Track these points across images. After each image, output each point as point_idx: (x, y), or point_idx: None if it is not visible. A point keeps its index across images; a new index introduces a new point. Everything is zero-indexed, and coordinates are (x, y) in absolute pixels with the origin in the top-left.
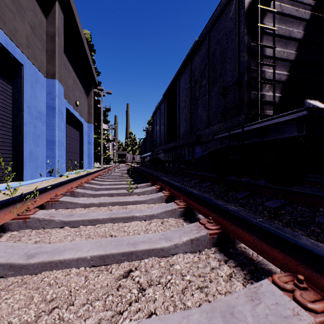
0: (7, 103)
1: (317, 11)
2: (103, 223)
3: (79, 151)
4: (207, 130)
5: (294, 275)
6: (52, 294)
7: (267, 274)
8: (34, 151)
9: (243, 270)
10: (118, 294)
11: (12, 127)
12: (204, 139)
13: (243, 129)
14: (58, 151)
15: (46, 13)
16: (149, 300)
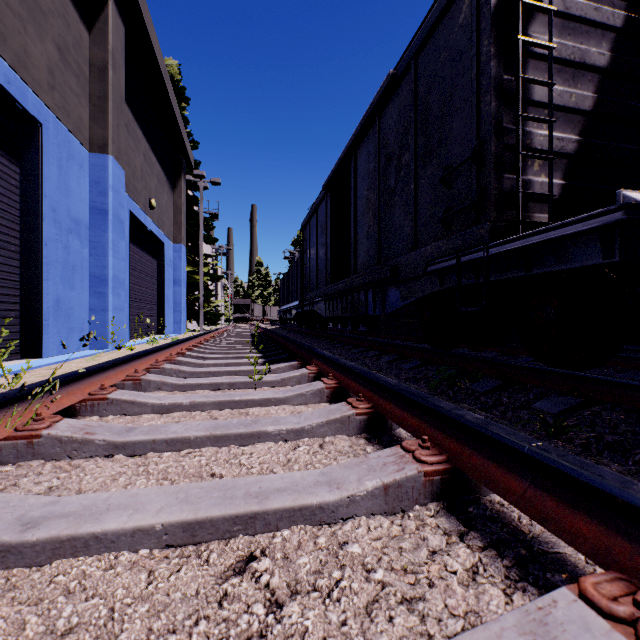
0: (10, 200)
1: (638, 11)
2: (197, 447)
3: (157, 298)
4: (412, 255)
5: (632, 579)
6: (71, 616)
7: (558, 568)
8: (64, 297)
9: (502, 556)
10: (221, 618)
11: (20, 250)
12: (407, 274)
13: (487, 251)
14: (114, 297)
15: (89, 23)
16: (291, 634)
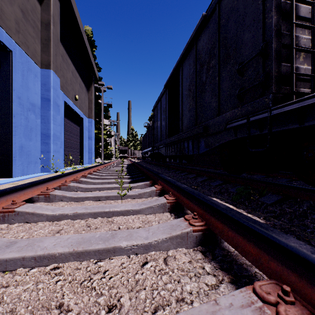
0: None
1: None
2: (61, 262)
3: (79, 146)
4: (217, 118)
5: None
6: None
7: None
8: (25, 145)
9: None
10: None
11: None
12: (213, 130)
13: (270, 113)
14: (54, 145)
15: (40, 0)
16: None
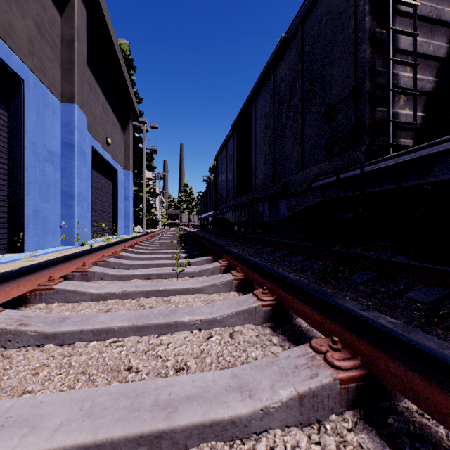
0: (0, 136)
1: None
2: (120, 336)
3: (112, 209)
4: (300, 174)
5: None
6: None
7: None
8: (41, 208)
9: None
10: None
11: (7, 173)
12: (295, 189)
13: (362, 169)
14: (79, 208)
15: (60, 8)
16: None
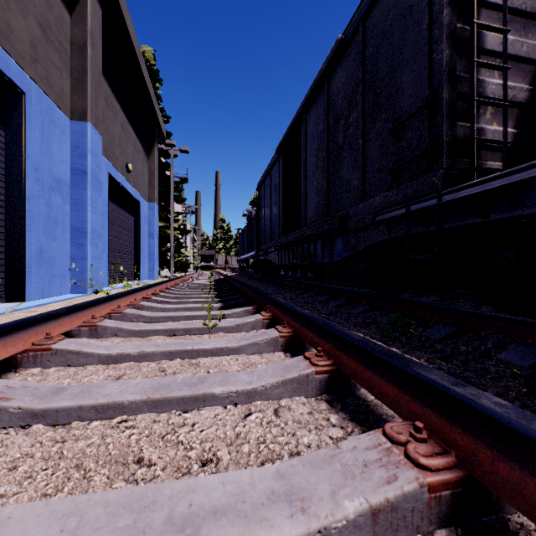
0: None
1: None
2: (132, 413)
3: (134, 249)
4: (360, 206)
5: None
6: None
7: None
8: (46, 247)
9: None
10: None
11: (5, 205)
12: (355, 224)
13: (439, 199)
14: (93, 248)
15: (70, 6)
16: None
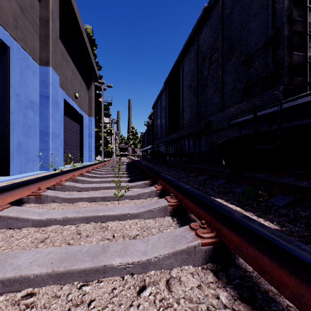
0: None
1: None
2: (37, 286)
3: (79, 144)
4: (220, 114)
5: None
6: None
7: None
8: (23, 142)
9: None
10: None
11: None
12: (216, 126)
13: (280, 106)
14: (53, 143)
15: None
16: None
